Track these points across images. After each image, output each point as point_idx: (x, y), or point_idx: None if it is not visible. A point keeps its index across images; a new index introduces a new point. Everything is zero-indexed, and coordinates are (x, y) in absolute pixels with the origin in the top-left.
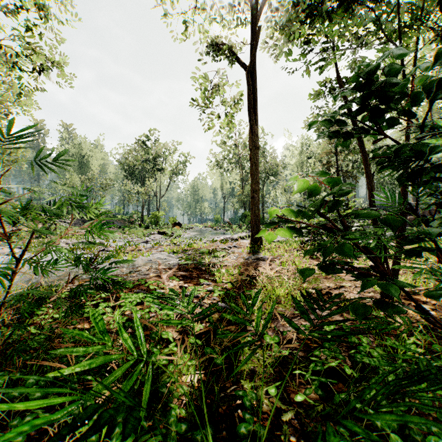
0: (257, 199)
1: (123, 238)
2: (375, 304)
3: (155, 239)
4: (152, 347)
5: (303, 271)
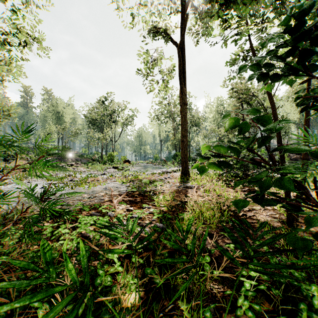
0: (185, 142)
1: (87, 171)
2: (312, 237)
3: (110, 172)
4: (98, 269)
5: (236, 202)
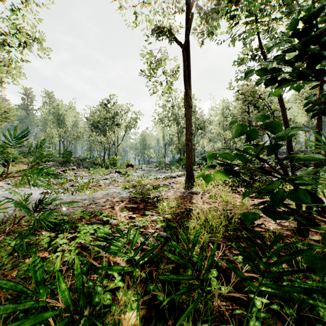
0: (190, 146)
1: (89, 176)
2: None
3: (113, 177)
4: (96, 286)
5: (247, 215)
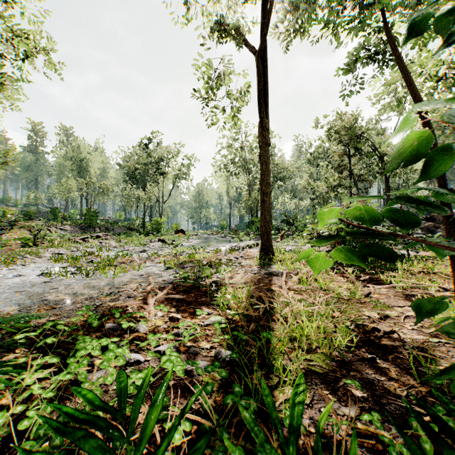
0: (267, 203)
1: (120, 247)
2: None
3: (154, 248)
4: None
5: None
